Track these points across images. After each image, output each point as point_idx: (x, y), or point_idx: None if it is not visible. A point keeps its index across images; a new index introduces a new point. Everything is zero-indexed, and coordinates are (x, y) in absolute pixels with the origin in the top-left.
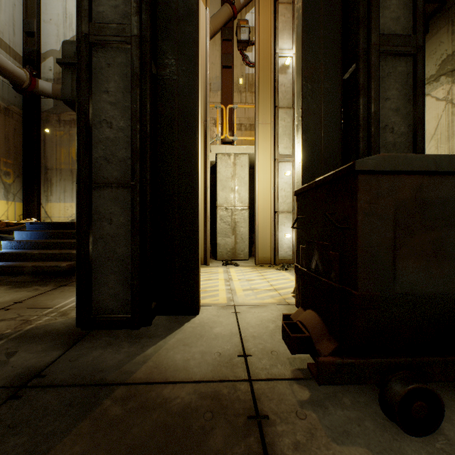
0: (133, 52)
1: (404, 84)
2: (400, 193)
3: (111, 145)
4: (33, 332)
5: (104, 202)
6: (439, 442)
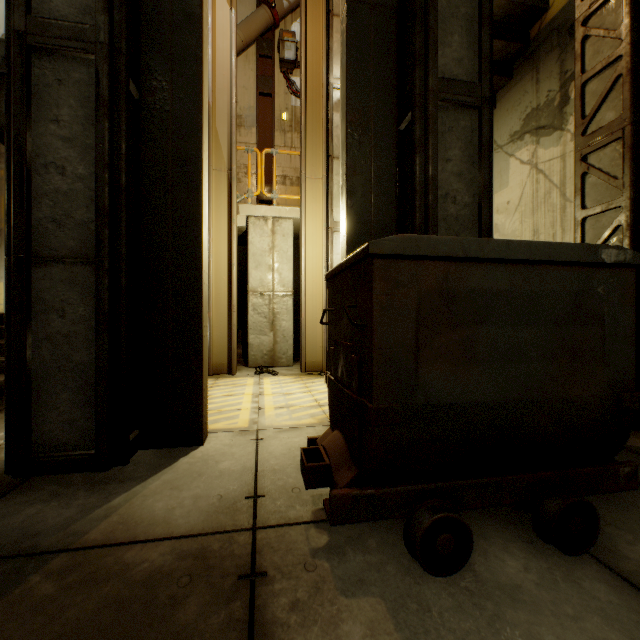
0: (98, 66)
1: (469, 143)
2: (424, 282)
3: (64, 200)
4: None
5: (52, 285)
6: (465, 580)
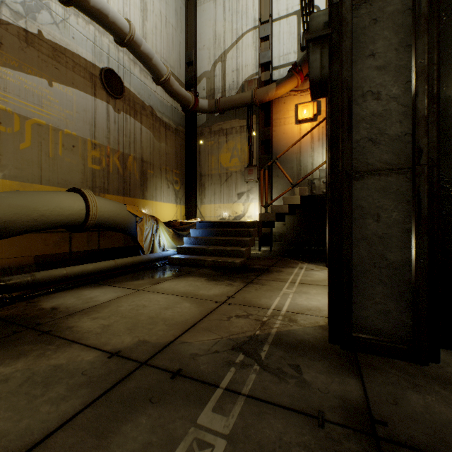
0: None
1: None
2: None
3: (378, 121)
4: (285, 339)
5: (367, 194)
6: None
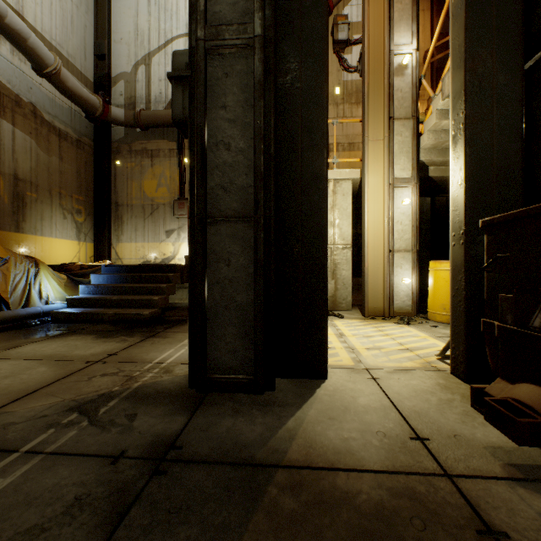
0: (256, 56)
1: None
2: None
3: (229, 171)
4: (143, 391)
5: (220, 239)
6: None
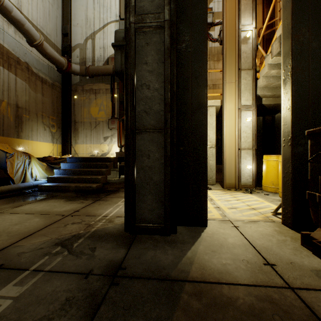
0: (165, 32)
1: None
2: None
3: (149, 101)
4: (97, 233)
5: (144, 142)
6: None
